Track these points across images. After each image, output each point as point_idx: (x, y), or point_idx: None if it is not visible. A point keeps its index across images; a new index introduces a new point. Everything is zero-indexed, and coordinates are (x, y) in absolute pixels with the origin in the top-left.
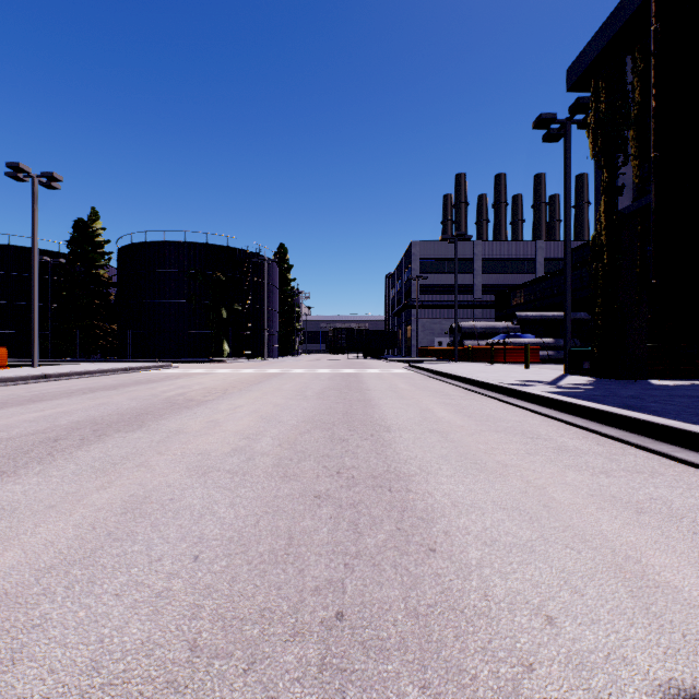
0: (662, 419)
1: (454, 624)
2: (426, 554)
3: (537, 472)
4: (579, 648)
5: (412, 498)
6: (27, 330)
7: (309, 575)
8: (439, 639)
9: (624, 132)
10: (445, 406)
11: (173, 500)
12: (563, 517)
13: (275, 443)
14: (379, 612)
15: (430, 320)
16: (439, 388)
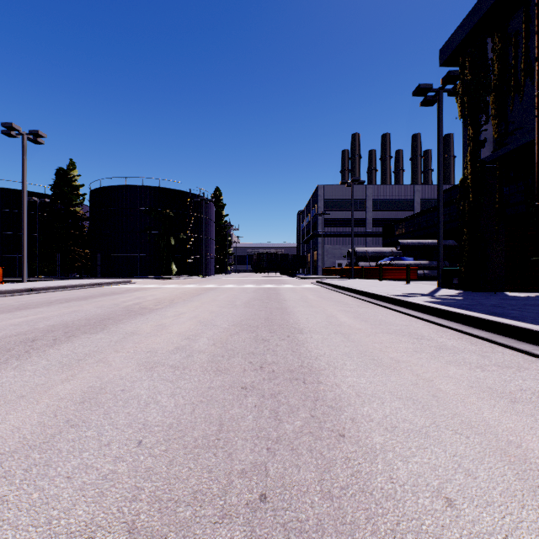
0: (522, 324)
1: (365, 506)
2: (337, 439)
3: (424, 367)
4: (479, 530)
5: (322, 389)
6: (20, 254)
7: (236, 458)
8: (352, 521)
9: (485, 98)
10: (345, 313)
11: (124, 391)
12: (450, 405)
13: (210, 343)
14: (298, 494)
15: (332, 246)
16: (340, 299)
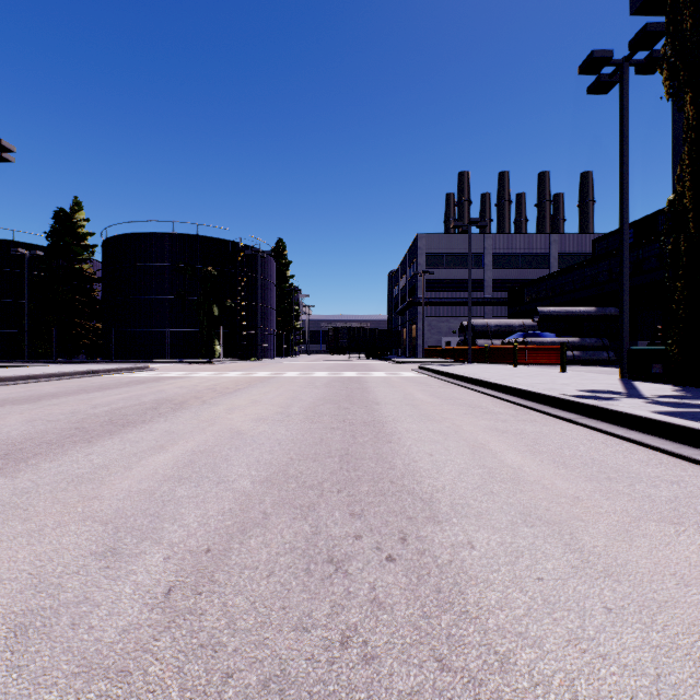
0: None
1: None
2: None
3: None
4: None
5: None
6: (5, 329)
7: None
8: None
9: None
10: (503, 438)
11: None
12: None
13: (160, 585)
14: None
15: (437, 318)
16: (471, 399)
